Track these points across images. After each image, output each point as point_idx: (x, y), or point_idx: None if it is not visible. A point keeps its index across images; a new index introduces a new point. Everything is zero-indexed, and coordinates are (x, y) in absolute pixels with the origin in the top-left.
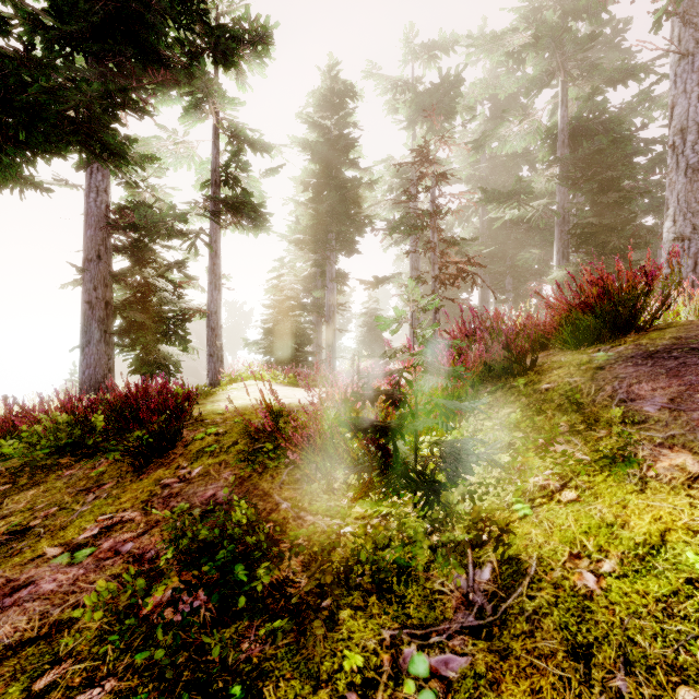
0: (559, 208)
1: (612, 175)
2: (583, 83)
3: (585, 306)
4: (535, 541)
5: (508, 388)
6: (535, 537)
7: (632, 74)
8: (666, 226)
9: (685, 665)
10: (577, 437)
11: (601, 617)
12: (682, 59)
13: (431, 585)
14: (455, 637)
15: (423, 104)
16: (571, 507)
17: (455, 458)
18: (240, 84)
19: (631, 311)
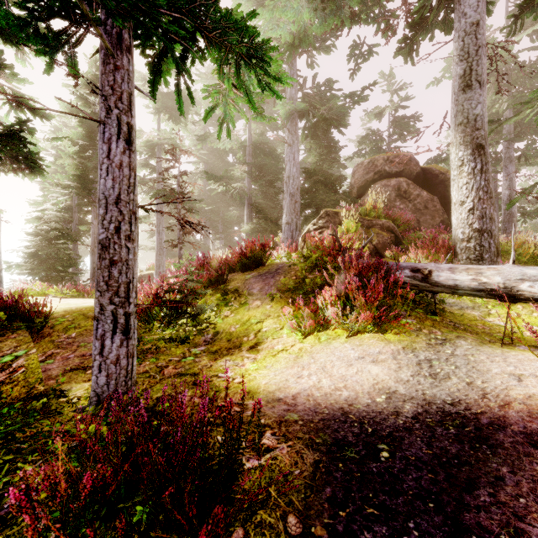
0: (247, 190)
1: (271, 178)
2: (259, 124)
3: (245, 256)
4: (223, 326)
5: (217, 288)
6: (223, 325)
7: (280, 128)
8: (284, 217)
9: (246, 334)
10: (236, 300)
11: (234, 333)
12: (288, 146)
13: (195, 341)
14: (203, 346)
15: (167, 104)
16: (232, 317)
17: (200, 309)
18: (20, 59)
19: (260, 258)
